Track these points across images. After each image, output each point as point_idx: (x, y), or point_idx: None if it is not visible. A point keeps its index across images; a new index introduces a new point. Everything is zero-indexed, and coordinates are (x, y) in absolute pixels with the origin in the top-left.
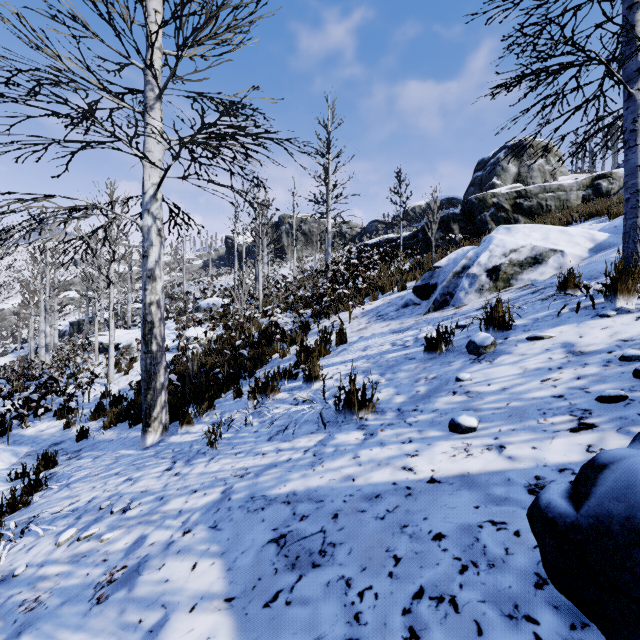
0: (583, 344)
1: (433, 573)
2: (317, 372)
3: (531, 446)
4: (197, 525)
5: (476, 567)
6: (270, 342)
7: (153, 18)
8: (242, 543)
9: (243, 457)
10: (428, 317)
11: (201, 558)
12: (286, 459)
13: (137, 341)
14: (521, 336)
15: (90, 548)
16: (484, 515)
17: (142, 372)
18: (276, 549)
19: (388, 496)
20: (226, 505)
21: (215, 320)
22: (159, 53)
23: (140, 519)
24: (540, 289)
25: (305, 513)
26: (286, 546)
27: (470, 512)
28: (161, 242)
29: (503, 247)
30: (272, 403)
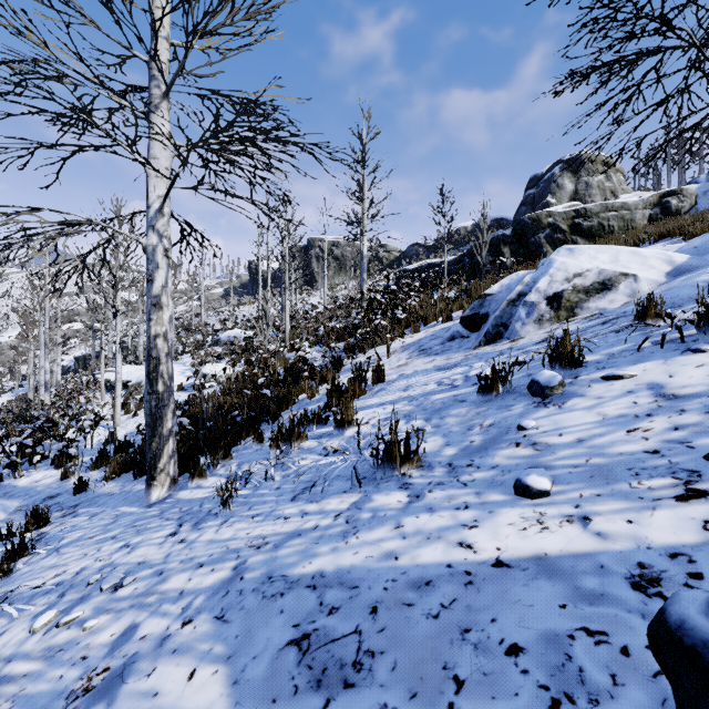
0: (675, 385)
1: (511, 708)
2: (351, 416)
3: (626, 519)
4: (200, 613)
5: (572, 703)
6: (297, 380)
7: (159, 2)
8: (254, 643)
9: (261, 521)
10: (479, 352)
11: (201, 663)
12: (313, 526)
13: None
14: (595, 375)
15: (69, 639)
16: (574, 619)
17: (146, 416)
18: (297, 655)
19: (442, 584)
20: (237, 587)
21: (236, 355)
22: (166, 43)
23: (133, 601)
24: (611, 319)
25: (335, 604)
26: (310, 652)
27: (554, 613)
28: (168, 264)
29: (565, 271)
30: (298, 453)
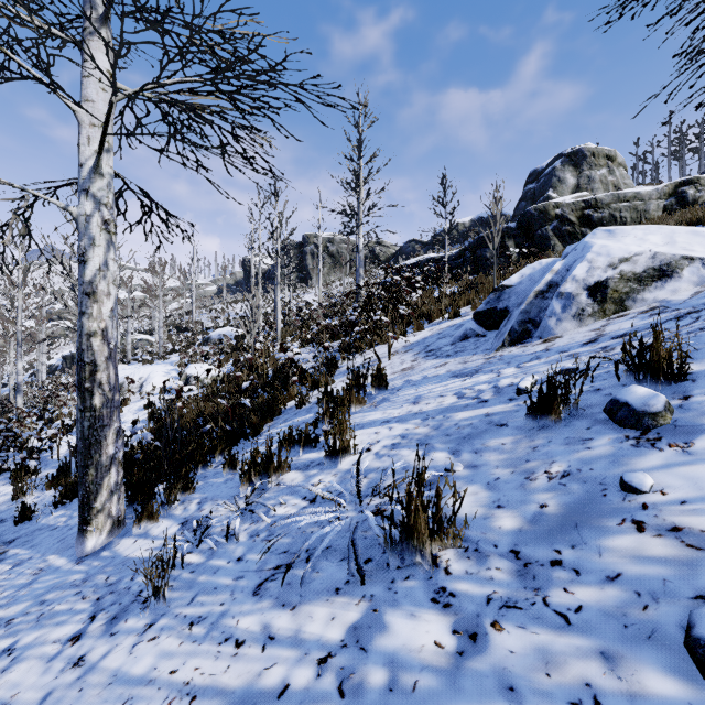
0: None
1: None
2: (347, 441)
3: None
4: None
5: None
6: (286, 384)
7: None
8: None
9: (199, 641)
10: (504, 354)
11: None
12: (277, 685)
13: (128, 380)
14: None
15: None
16: None
17: (79, 439)
18: None
19: None
20: None
21: (225, 354)
22: None
23: None
24: (688, 313)
25: None
26: None
27: None
28: (109, 241)
29: (608, 255)
30: (274, 496)
